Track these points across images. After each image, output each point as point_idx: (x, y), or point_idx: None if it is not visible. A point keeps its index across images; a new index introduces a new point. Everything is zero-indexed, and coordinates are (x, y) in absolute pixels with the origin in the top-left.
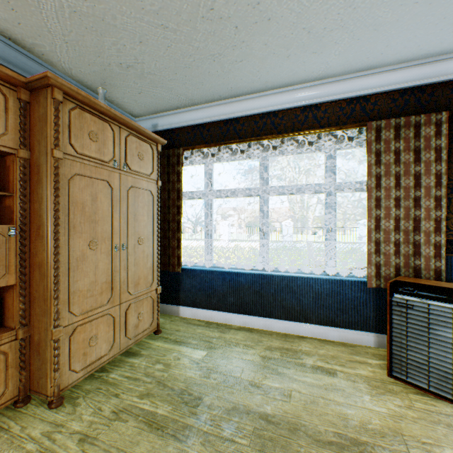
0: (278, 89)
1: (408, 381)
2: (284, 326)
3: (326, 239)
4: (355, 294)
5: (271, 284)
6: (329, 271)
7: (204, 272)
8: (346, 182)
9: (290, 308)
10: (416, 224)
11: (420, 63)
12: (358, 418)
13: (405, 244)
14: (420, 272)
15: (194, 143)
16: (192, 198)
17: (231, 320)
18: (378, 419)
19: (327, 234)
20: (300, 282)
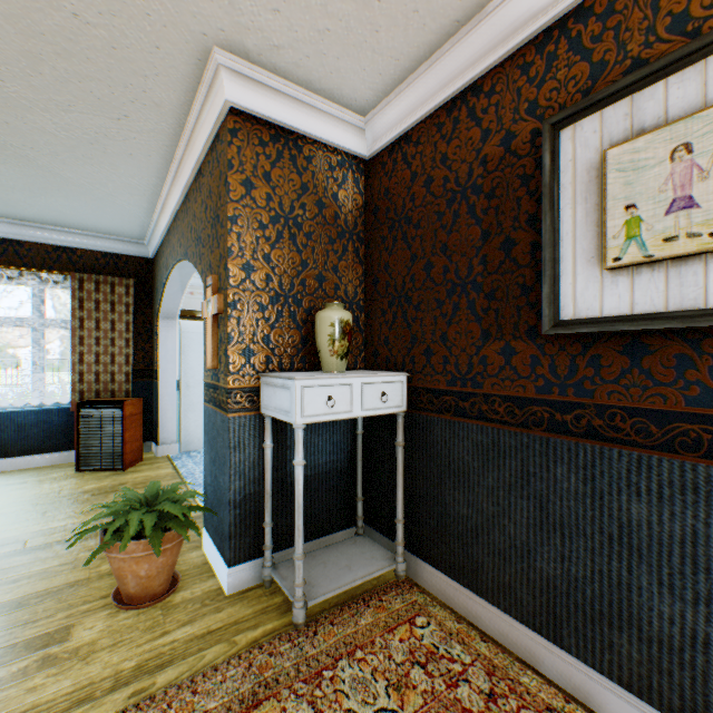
0: None
1: (90, 469)
2: None
3: (35, 372)
4: (64, 420)
5: None
6: (38, 403)
7: None
8: (58, 320)
9: None
10: (114, 358)
11: (116, 238)
12: (32, 494)
13: (106, 374)
14: (117, 393)
15: None
16: None
17: None
18: (49, 490)
19: (36, 368)
20: None
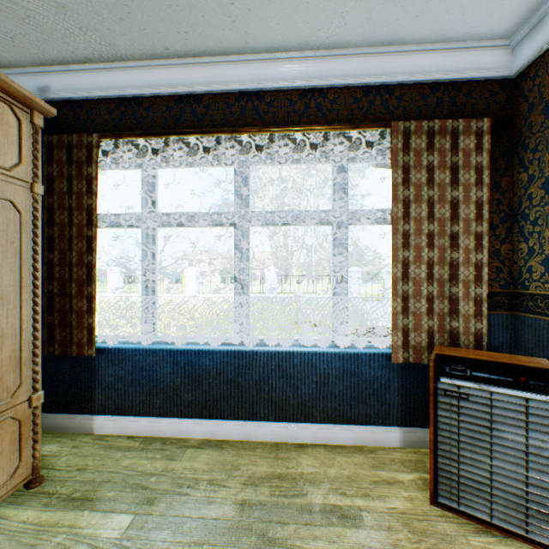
0: (265, 54)
1: (461, 511)
2: (275, 431)
3: (334, 293)
4: (375, 373)
5: (254, 367)
6: (339, 340)
7: (140, 352)
8: (361, 210)
9: (283, 401)
10: (453, 271)
11: (458, 47)
12: None
13: (439, 299)
14: (459, 337)
15: (121, 129)
16: (120, 225)
17: (187, 431)
18: None
19: (336, 286)
20: (298, 360)
